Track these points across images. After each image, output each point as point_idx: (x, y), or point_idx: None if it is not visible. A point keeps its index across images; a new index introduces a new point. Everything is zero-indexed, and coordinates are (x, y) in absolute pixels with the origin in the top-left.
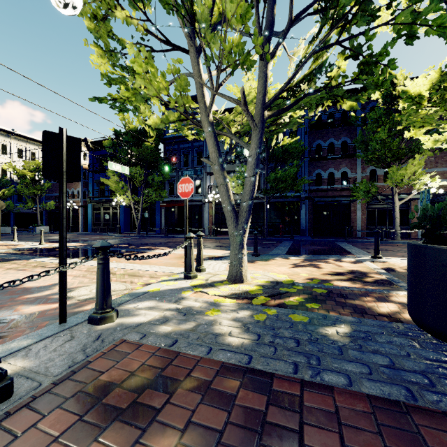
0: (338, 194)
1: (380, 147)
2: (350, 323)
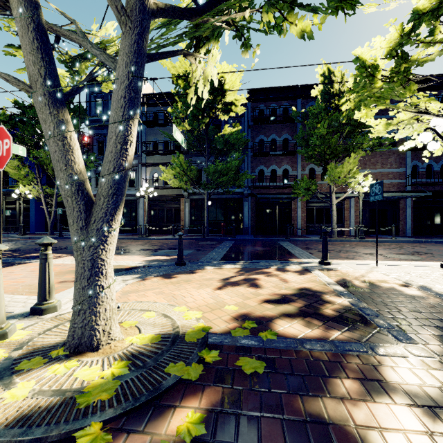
0: (280, 192)
1: (320, 143)
2: None
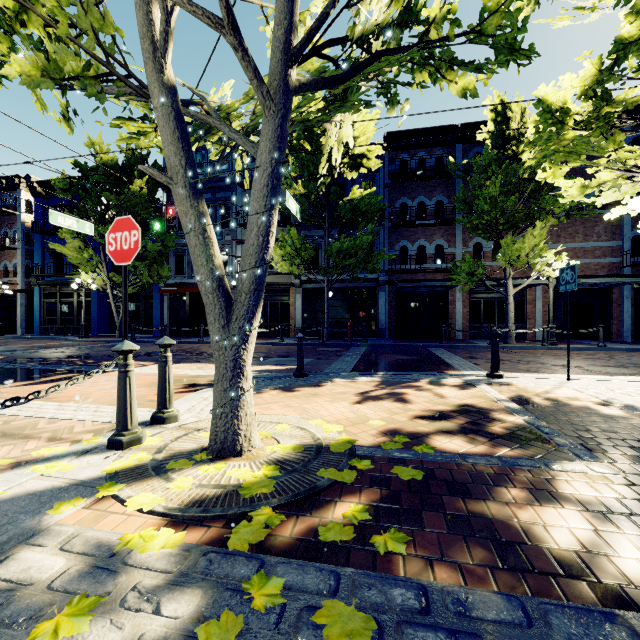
0: (431, 277)
1: (489, 207)
2: (501, 638)
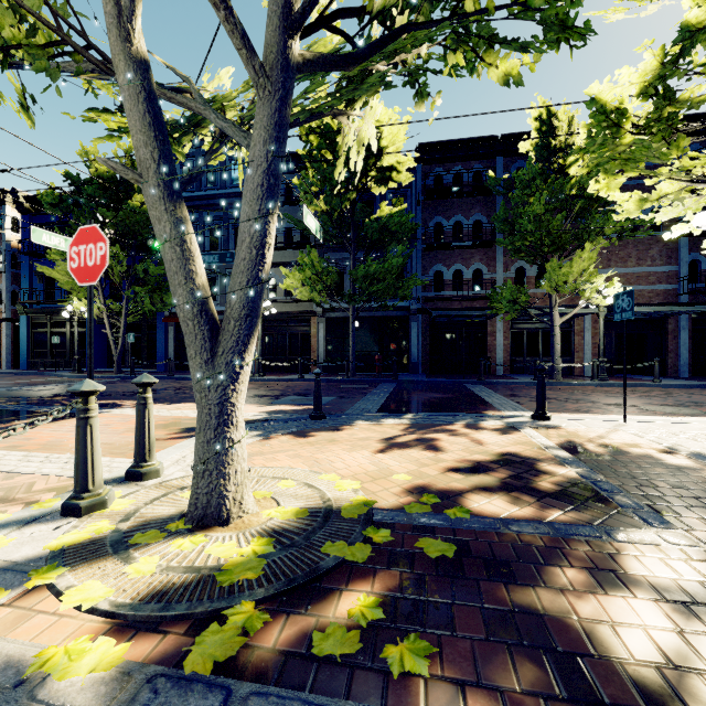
0: (468, 306)
1: (533, 227)
2: None
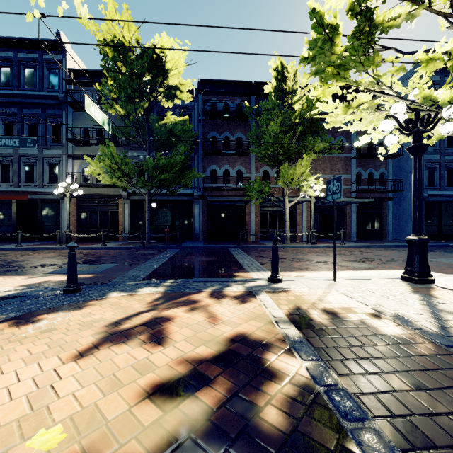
0: (233, 194)
1: (273, 141)
2: None
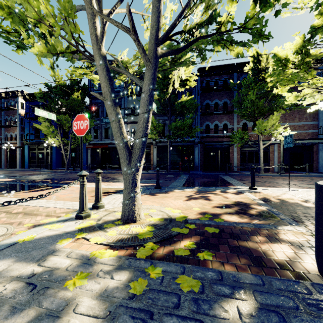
0: (221, 140)
1: (250, 105)
2: (252, 289)
